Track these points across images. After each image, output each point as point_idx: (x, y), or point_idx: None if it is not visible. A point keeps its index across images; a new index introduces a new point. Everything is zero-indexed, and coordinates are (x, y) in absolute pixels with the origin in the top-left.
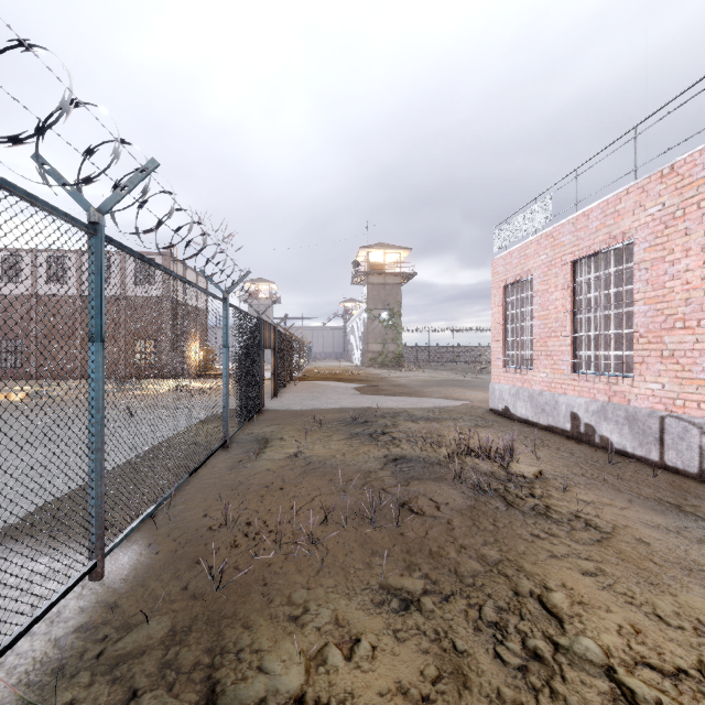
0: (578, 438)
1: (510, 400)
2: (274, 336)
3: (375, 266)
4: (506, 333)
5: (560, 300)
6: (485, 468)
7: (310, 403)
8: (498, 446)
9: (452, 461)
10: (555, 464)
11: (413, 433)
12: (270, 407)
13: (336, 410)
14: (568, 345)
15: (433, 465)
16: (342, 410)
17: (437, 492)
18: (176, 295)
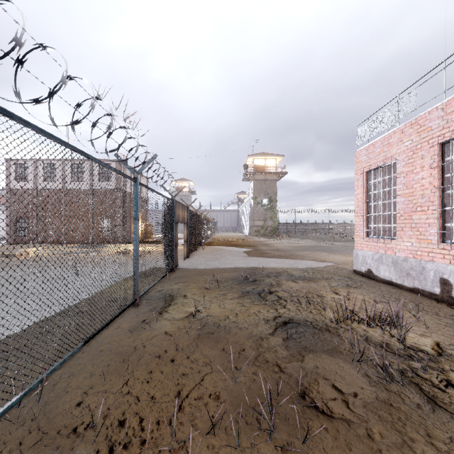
0: (450, 302)
1: (373, 264)
2: (187, 214)
3: (258, 167)
4: (369, 209)
5: (426, 178)
6: (376, 338)
7: (211, 263)
8: (384, 313)
9: (339, 326)
10: (447, 334)
11: (295, 293)
12: (182, 266)
13: (231, 269)
14: (437, 218)
15: (322, 332)
16: (235, 269)
17: (338, 375)
18: (125, 188)
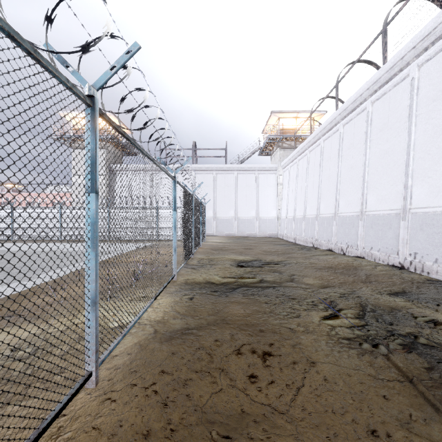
0: None
1: None
2: None
3: None
4: None
5: None
6: None
7: None
8: None
9: None
10: None
11: None
12: None
13: None
14: None
15: None
16: None
17: None
18: None
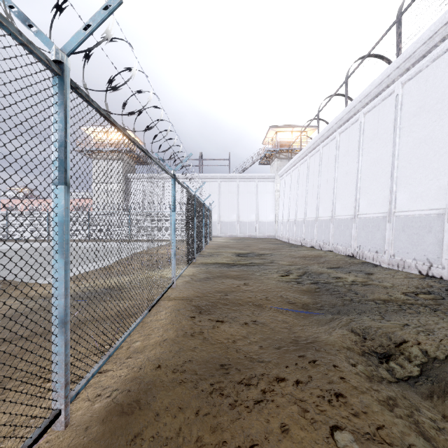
0: None
1: None
2: None
3: None
4: None
5: None
6: None
7: None
8: None
9: None
10: None
11: None
12: None
13: None
14: None
15: None
16: None
17: None
18: None
